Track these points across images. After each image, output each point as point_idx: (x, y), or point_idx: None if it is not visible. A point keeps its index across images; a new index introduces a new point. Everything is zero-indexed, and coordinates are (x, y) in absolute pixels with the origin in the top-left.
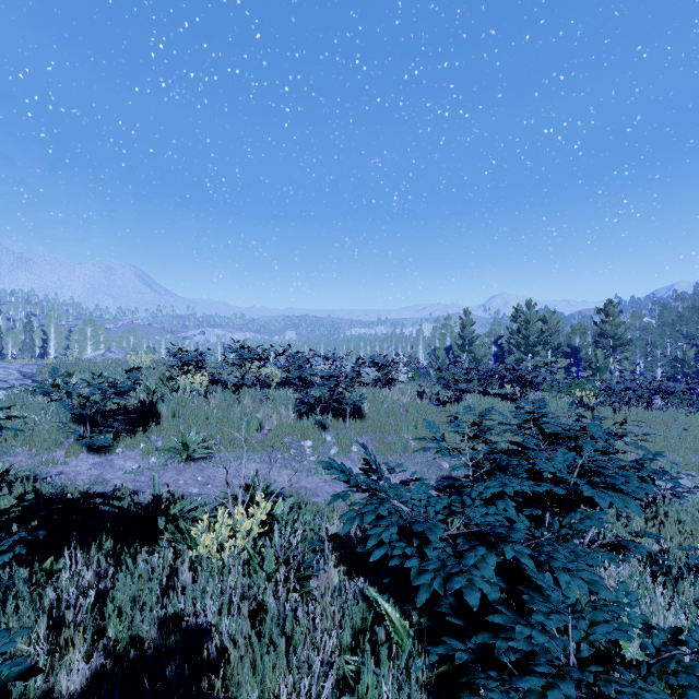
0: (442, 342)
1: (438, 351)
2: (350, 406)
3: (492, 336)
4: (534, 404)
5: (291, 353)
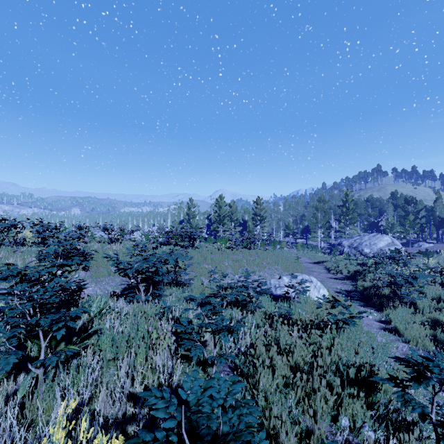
0: (178, 217)
1: (173, 222)
2: (78, 254)
3: (206, 214)
4: (142, 244)
5: (42, 223)
